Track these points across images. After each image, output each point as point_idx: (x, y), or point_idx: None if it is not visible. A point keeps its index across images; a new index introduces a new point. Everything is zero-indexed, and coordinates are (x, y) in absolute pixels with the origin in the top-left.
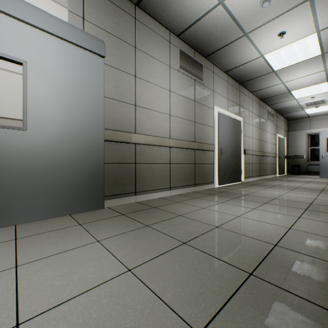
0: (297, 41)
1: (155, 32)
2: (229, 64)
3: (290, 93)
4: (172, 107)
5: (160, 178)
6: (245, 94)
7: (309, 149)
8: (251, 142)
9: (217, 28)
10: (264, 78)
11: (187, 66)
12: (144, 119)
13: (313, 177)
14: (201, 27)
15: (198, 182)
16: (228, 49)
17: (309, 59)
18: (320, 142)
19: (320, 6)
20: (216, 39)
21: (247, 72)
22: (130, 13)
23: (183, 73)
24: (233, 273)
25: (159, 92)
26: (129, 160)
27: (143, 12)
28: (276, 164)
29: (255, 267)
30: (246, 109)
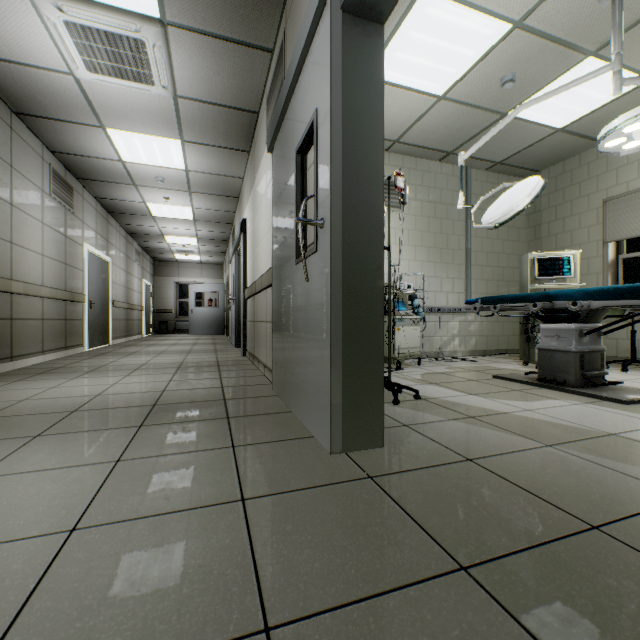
0: (178, 206)
1: (30, 145)
2: (106, 194)
3: (164, 237)
4: (46, 245)
5: (34, 339)
6: (114, 225)
7: (178, 301)
8: (119, 291)
9: (109, 170)
10: (141, 218)
11: (60, 190)
12: (20, 260)
13: (184, 335)
14: (90, 161)
15: (70, 345)
16: (112, 185)
17: (185, 220)
18: (190, 295)
19: (196, 197)
20: (102, 174)
21: (124, 207)
22: (8, 121)
23: (56, 199)
24: (173, 368)
25: (34, 225)
26: (7, 314)
27: (19, 119)
28: (143, 320)
29: (180, 366)
30: (114, 246)
